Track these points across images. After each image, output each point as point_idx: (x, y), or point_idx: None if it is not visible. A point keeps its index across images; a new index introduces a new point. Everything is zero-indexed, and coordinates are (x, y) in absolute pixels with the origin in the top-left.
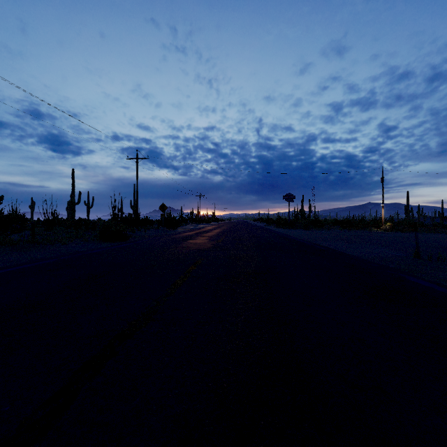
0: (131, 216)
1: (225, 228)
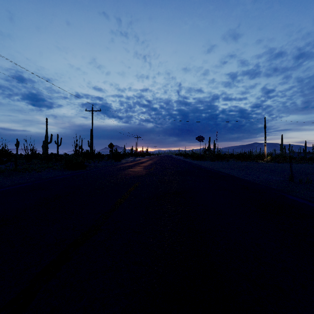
0: (88, 151)
1: (155, 160)
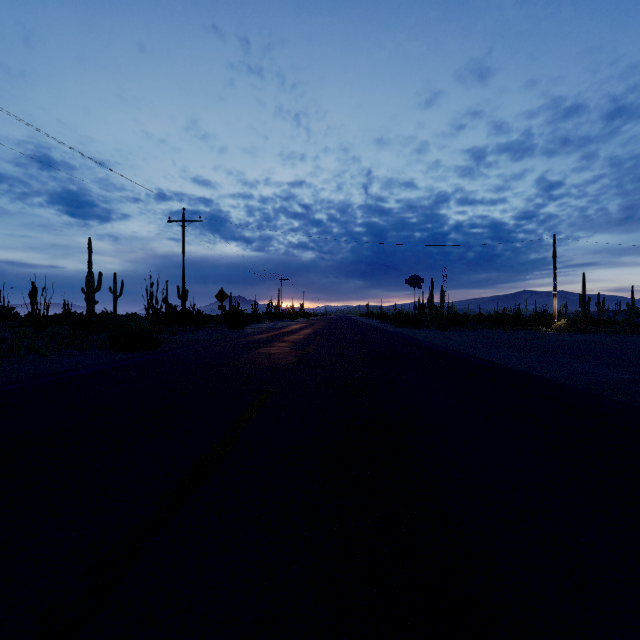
0: (175, 309)
1: (319, 328)
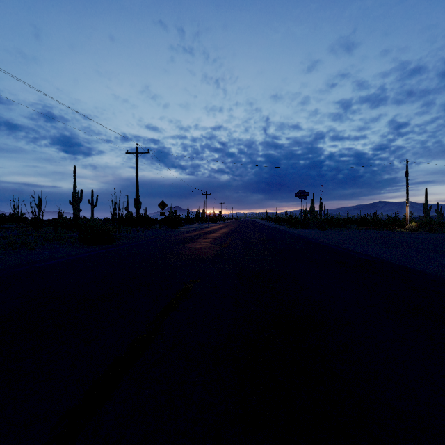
0: (131, 214)
1: (232, 228)
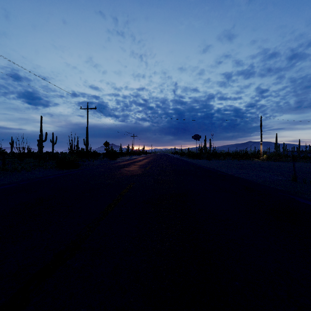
0: (83, 150)
1: (152, 159)
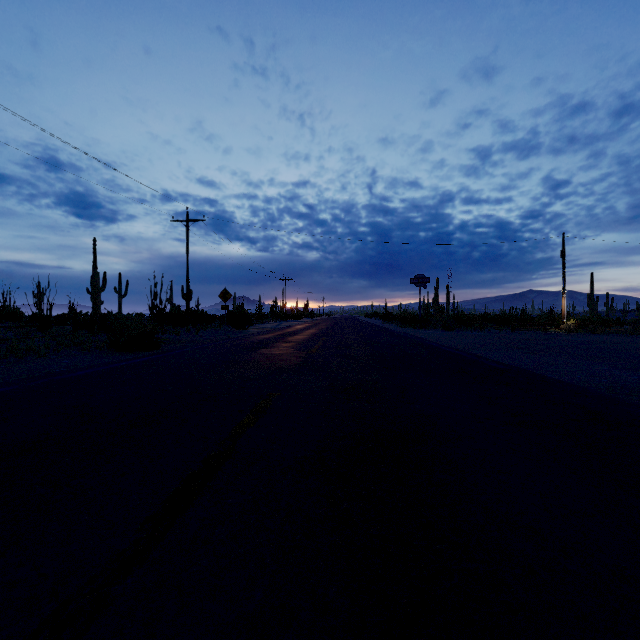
0: (178, 308)
1: (323, 328)
